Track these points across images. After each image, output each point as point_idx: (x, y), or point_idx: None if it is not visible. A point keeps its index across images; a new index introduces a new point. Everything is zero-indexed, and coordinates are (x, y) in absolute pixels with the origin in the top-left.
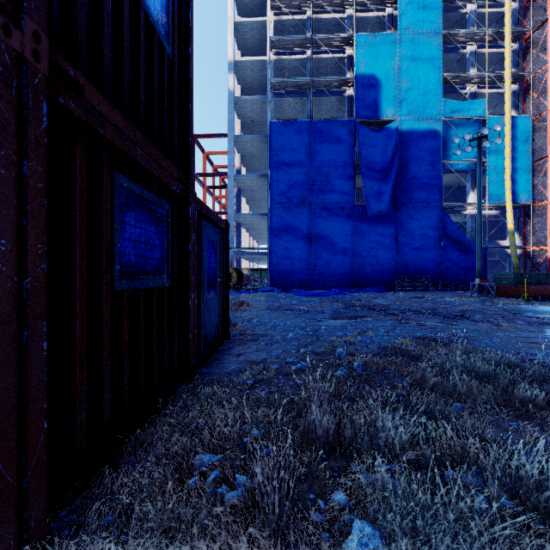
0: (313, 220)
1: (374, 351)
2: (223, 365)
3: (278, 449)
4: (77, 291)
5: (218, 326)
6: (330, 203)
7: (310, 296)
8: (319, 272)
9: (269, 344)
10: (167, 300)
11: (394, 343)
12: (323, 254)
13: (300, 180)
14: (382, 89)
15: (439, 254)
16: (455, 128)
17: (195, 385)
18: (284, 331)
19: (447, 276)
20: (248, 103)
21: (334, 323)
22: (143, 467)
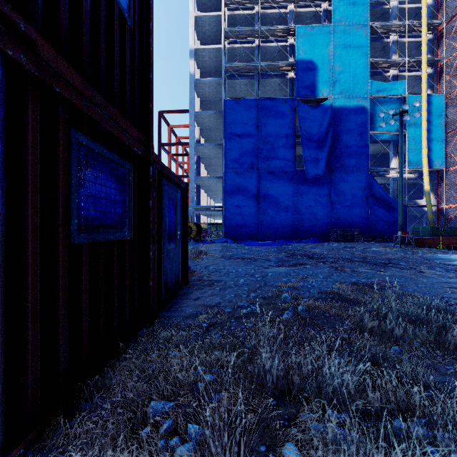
0: (260, 182)
1: (315, 295)
2: (182, 309)
3: (229, 396)
4: (29, 245)
5: (178, 274)
6: (275, 168)
7: (258, 246)
8: (265, 226)
9: (223, 289)
10: (128, 251)
11: (332, 288)
12: (269, 211)
13: (249, 149)
14: (319, 72)
15: (367, 211)
16: (380, 105)
17: (155, 328)
18: (235, 277)
19: (373, 229)
20: (206, 84)
21: (279, 270)
22: (99, 415)
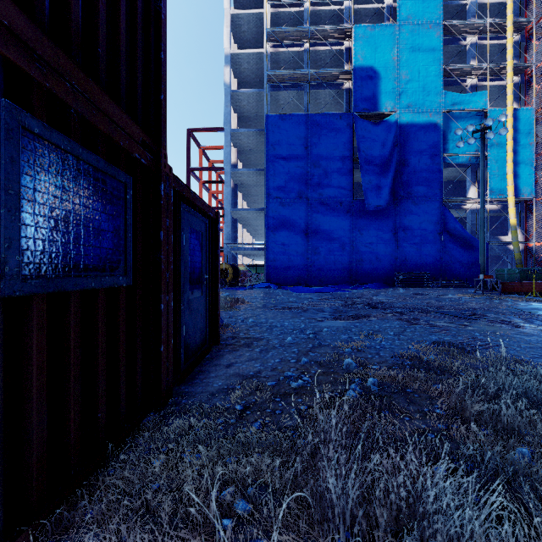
0: (310, 215)
1: (387, 360)
2: (208, 381)
3: None
4: None
5: (205, 331)
6: (328, 197)
7: (308, 292)
8: (316, 268)
9: (264, 350)
10: (124, 305)
11: (408, 349)
12: (321, 250)
13: (297, 175)
14: (381, 82)
15: (439, 250)
16: (456, 121)
17: (168, 412)
18: (281, 333)
19: (447, 272)
20: (245, 97)
21: (336, 324)
22: None
